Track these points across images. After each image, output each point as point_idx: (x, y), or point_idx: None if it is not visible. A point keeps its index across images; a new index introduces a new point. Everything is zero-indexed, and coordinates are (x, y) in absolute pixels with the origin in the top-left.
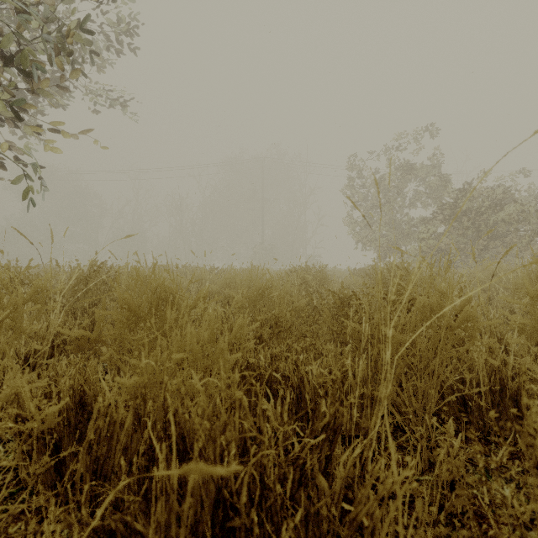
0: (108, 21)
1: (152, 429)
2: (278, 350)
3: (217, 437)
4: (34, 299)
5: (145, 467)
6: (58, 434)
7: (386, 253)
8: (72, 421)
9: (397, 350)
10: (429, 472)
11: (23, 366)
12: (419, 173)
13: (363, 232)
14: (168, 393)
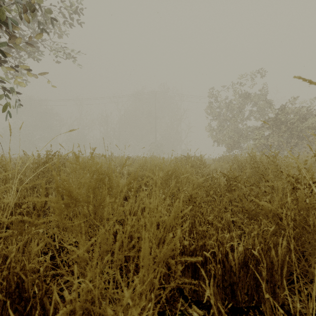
0: (62, 2)
1: None
2: (204, 229)
3: None
4: None
5: None
6: None
7: (232, 148)
8: (5, 315)
9: (315, 229)
10: None
11: None
12: (253, 99)
13: (218, 135)
14: None
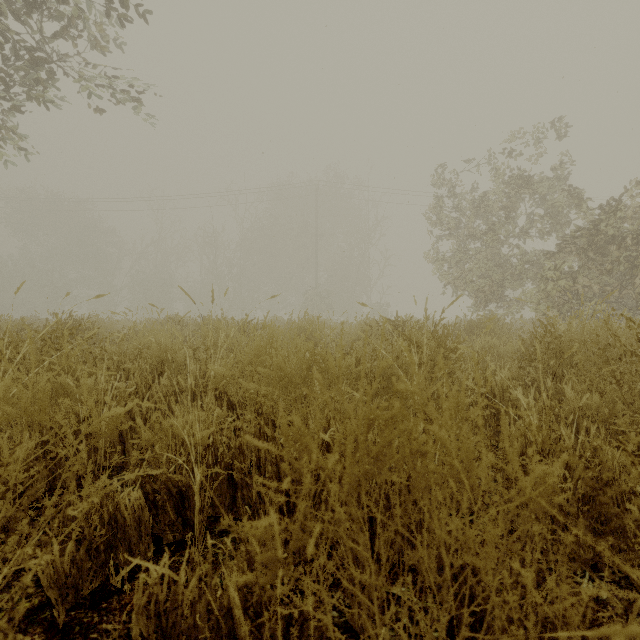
0: None
1: None
2: None
3: None
4: None
5: None
6: None
7: (487, 299)
8: None
9: None
10: None
11: None
12: (537, 188)
13: (454, 271)
14: None
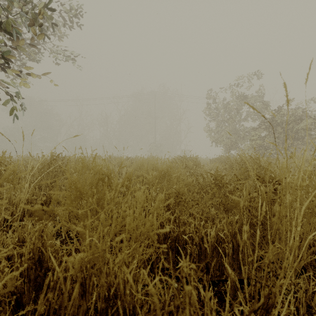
0: (63, 7)
1: (96, 298)
2: (185, 218)
3: (156, 313)
4: (8, 180)
5: (89, 313)
6: (19, 291)
7: (230, 148)
8: (32, 277)
9: (272, 218)
10: (307, 315)
11: (3, 224)
12: (250, 100)
13: (216, 136)
14: (110, 269)
